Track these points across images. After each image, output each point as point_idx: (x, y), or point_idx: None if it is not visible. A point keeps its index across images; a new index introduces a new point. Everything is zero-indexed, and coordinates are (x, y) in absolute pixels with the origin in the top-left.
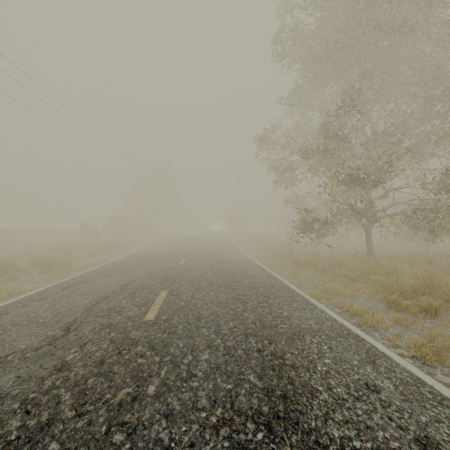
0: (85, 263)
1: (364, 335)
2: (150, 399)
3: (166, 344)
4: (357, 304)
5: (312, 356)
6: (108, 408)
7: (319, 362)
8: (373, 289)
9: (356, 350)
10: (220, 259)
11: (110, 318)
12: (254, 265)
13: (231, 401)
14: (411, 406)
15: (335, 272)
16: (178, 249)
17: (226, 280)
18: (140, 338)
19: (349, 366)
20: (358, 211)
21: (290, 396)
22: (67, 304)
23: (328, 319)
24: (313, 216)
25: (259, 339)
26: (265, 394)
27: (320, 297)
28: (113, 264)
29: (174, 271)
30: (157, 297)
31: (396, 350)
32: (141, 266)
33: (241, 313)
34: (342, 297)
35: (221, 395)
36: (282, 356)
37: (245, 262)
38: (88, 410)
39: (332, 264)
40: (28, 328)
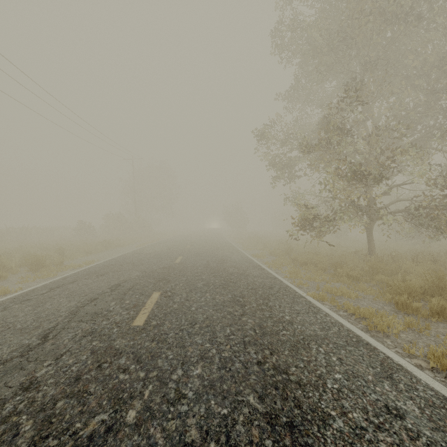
0: (78, 262)
1: (375, 342)
2: (128, 429)
3: (153, 356)
4: (363, 306)
5: (320, 369)
6: (75, 443)
7: (329, 377)
8: (379, 289)
9: (369, 362)
10: (217, 257)
11: (95, 324)
12: (253, 264)
13: (227, 431)
14: (444, 436)
15: (336, 271)
16: (175, 247)
17: (223, 280)
18: (125, 348)
19: (364, 383)
20: (360, 208)
21: (298, 424)
22: (51, 307)
23: (333, 324)
24: (313, 213)
25: (259, 349)
26: (267, 421)
27: (323, 298)
28: (107, 262)
29: (169, 270)
30: (148, 299)
31: (413, 360)
32: (135, 265)
33: (239, 318)
34: (346, 299)
35: (215, 423)
36: (286, 370)
37: (243, 261)
38: (51, 446)
39: (333, 262)
40: (2, 335)
